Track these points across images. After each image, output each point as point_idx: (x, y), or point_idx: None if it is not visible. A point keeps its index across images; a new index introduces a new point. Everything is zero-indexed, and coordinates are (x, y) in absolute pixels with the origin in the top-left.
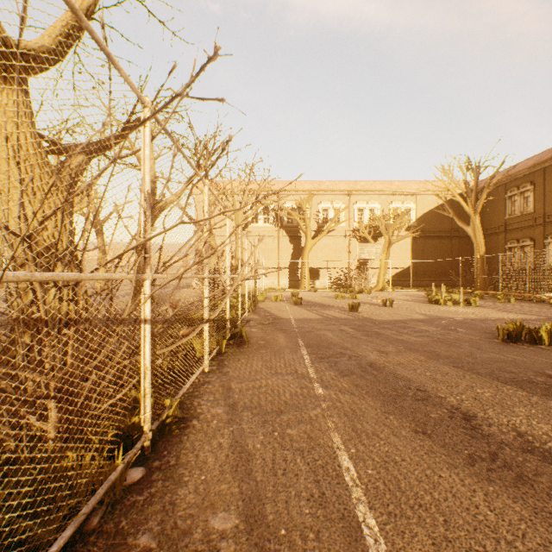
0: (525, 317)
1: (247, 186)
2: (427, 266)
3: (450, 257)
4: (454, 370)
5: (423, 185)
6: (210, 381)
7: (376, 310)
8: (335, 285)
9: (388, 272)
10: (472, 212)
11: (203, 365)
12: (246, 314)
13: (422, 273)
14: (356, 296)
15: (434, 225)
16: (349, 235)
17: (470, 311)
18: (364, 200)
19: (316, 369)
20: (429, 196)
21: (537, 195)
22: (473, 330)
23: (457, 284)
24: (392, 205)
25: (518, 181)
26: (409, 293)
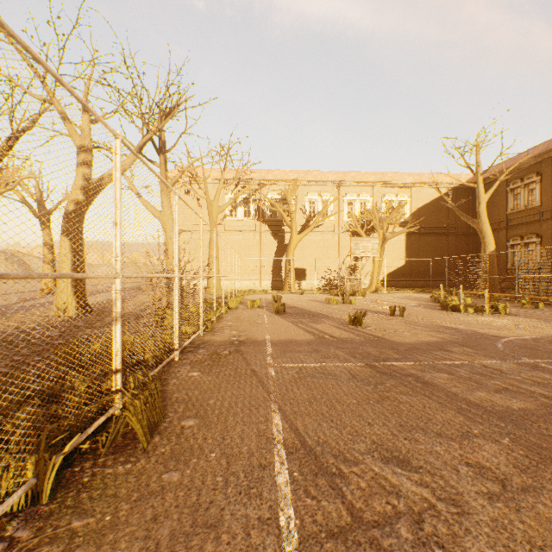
0: None
1: (223, 172)
2: (422, 265)
3: (446, 255)
4: None
5: (418, 177)
6: None
7: (386, 323)
8: (323, 286)
9: (381, 272)
10: (478, 203)
11: None
12: (200, 333)
13: (417, 273)
14: (351, 300)
15: (429, 221)
16: (339, 230)
17: (510, 323)
18: (355, 192)
19: None
20: (425, 189)
21: (545, 186)
22: None
23: (457, 284)
24: (385, 198)
25: (522, 172)
26: (407, 295)
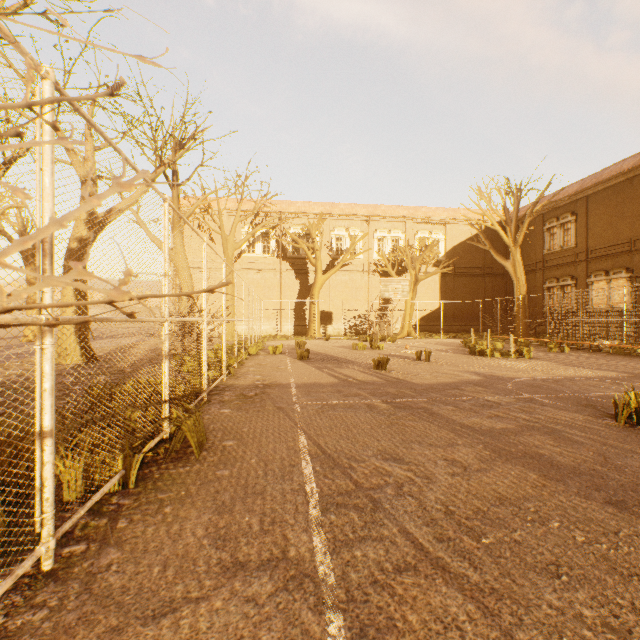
0: (605, 375)
1: (240, 204)
2: (457, 308)
3: (483, 298)
4: (621, 517)
5: (454, 213)
6: (16, 636)
7: (410, 367)
8: (351, 332)
9: (414, 316)
10: (512, 244)
11: (18, 568)
12: (223, 377)
13: (452, 317)
14: (380, 345)
15: (465, 260)
16: (368, 269)
17: (530, 366)
18: (386, 228)
19: (333, 536)
20: (460, 226)
21: (579, 227)
22: (562, 401)
23: (493, 329)
24: (419, 235)
25: (558, 211)
26: (440, 341)
